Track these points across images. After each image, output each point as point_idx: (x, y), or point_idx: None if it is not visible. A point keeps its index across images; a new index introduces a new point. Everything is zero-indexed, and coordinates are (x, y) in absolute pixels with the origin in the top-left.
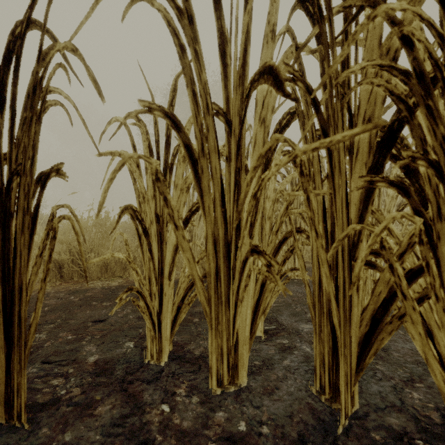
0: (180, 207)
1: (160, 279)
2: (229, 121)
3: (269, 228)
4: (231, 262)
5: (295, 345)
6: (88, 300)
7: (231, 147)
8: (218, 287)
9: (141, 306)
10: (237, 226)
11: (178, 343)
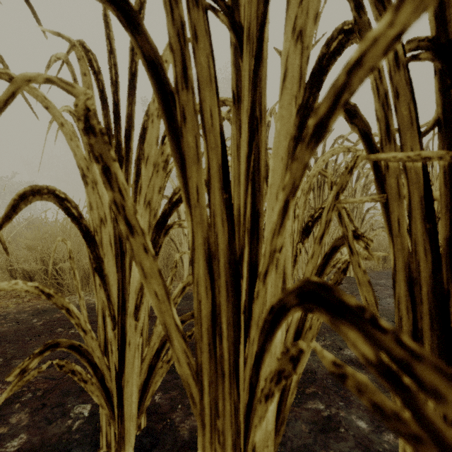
0: (153, 195)
1: (121, 317)
2: (237, 25)
3: (297, 231)
4: (241, 296)
5: (340, 415)
6: (54, 324)
7: (242, 72)
8: (216, 346)
9: (80, 372)
10: (252, 227)
11: (158, 408)
